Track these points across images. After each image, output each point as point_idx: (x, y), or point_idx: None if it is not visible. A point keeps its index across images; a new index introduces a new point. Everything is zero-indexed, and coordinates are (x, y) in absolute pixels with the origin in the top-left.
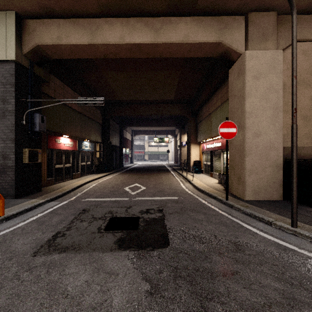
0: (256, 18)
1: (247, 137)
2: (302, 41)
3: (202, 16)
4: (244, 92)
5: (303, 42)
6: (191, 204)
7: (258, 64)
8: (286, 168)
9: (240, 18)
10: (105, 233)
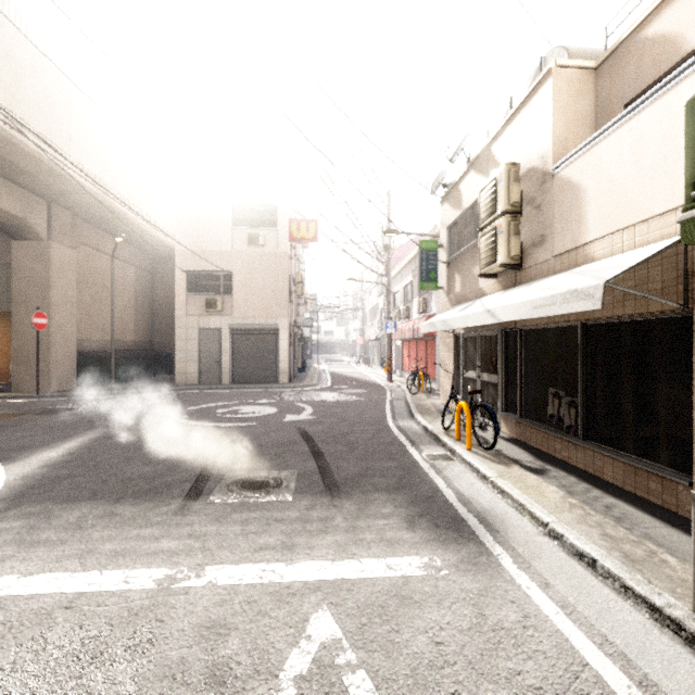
0: (58, 211)
1: (53, 329)
2: (86, 246)
3: (7, 180)
4: (50, 283)
5: (87, 247)
6: (7, 404)
7: (61, 259)
8: (79, 359)
9: (43, 203)
10: (15, 418)
